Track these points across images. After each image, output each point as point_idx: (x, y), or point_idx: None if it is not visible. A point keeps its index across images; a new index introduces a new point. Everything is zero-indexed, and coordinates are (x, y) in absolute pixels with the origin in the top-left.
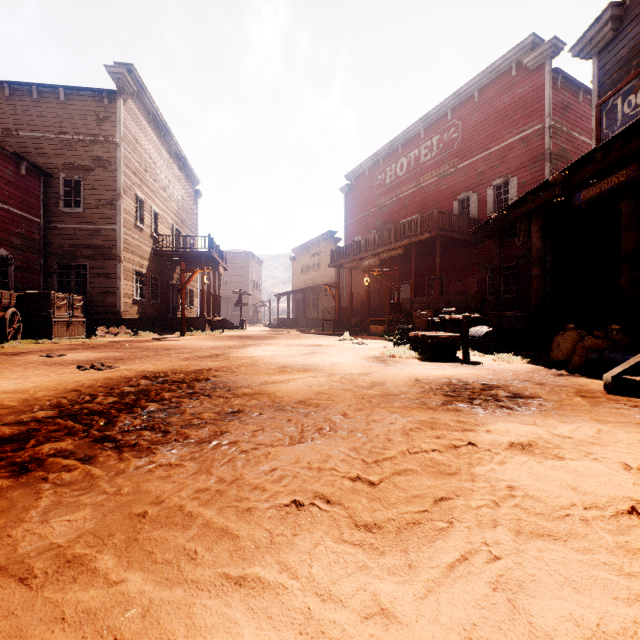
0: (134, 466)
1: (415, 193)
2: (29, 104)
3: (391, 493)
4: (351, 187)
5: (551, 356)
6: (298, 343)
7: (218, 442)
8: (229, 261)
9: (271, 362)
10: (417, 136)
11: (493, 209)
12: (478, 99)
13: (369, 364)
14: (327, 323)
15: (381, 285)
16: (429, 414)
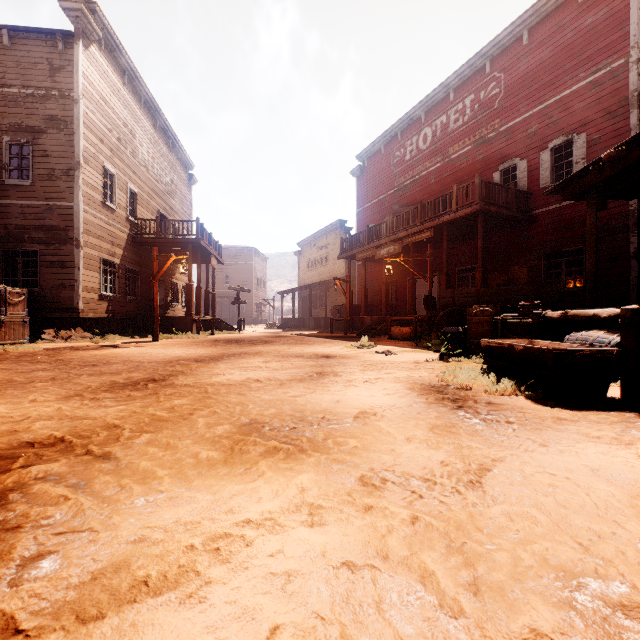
0: None
1: (442, 168)
2: None
3: None
4: (363, 169)
5: None
6: (298, 352)
7: None
8: (231, 257)
9: (230, 406)
10: (445, 99)
11: (550, 178)
12: (528, 41)
13: (440, 415)
14: (336, 323)
15: (399, 279)
16: None
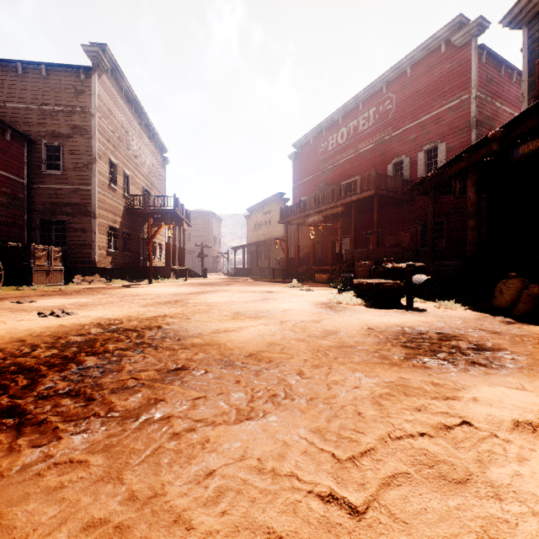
0: (20, 464)
1: (354, 158)
2: (15, 79)
3: (388, 535)
4: (298, 154)
5: (494, 303)
6: (251, 290)
7: (147, 417)
8: (193, 219)
9: (225, 308)
10: (356, 108)
11: (424, 171)
12: (410, 74)
13: (318, 310)
14: (277, 272)
15: (324, 239)
16: (395, 372)
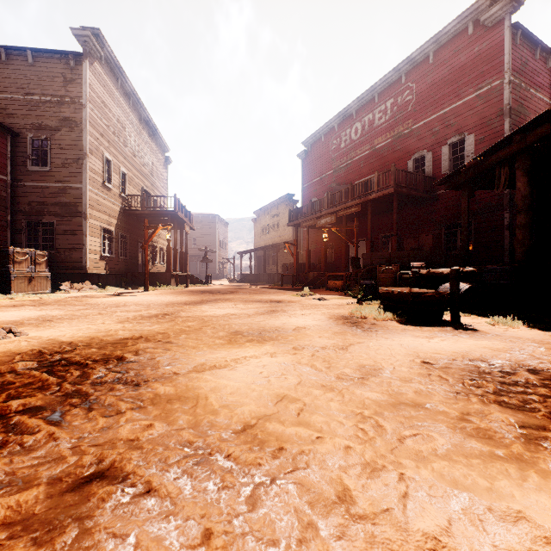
0: None
1: (369, 155)
2: None
3: None
4: (308, 153)
5: None
6: (257, 299)
7: None
8: (198, 223)
9: (222, 325)
10: (371, 101)
11: (449, 167)
12: (433, 61)
13: (341, 329)
14: (286, 278)
15: (336, 243)
16: (545, 495)
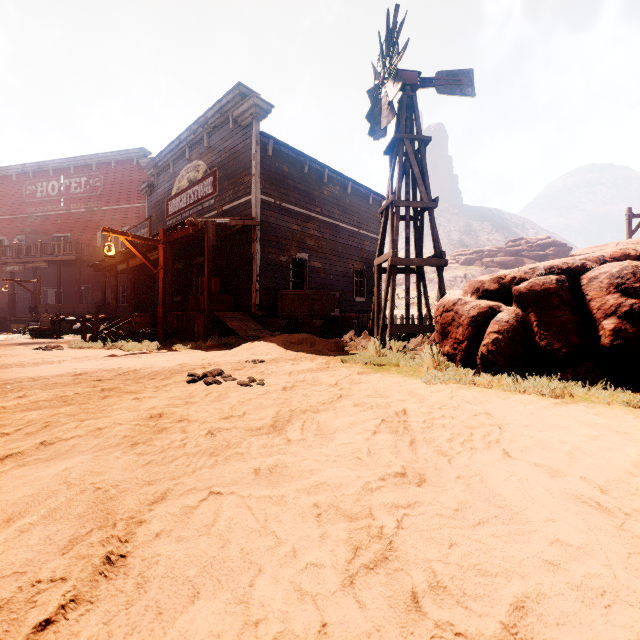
0: None
1: (66, 215)
2: None
3: None
4: None
5: None
6: None
7: None
8: None
9: None
10: (68, 169)
11: None
12: (115, 167)
13: None
14: None
15: (32, 288)
16: (5, 346)
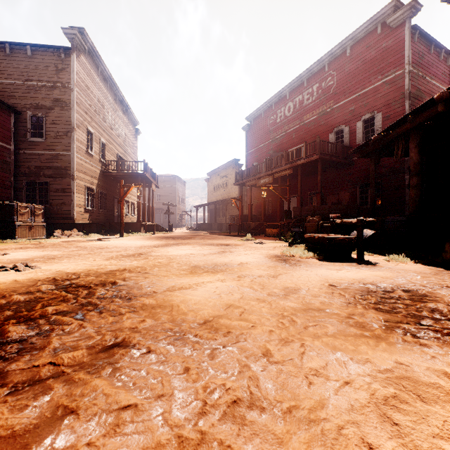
0: None
1: (299, 128)
2: (3, 58)
3: None
4: (250, 126)
5: (445, 257)
6: (210, 243)
7: None
8: (162, 182)
9: (184, 261)
10: (301, 85)
11: (362, 138)
12: (350, 54)
13: (274, 264)
14: (233, 227)
15: (273, 198)
16: (386, 353)
